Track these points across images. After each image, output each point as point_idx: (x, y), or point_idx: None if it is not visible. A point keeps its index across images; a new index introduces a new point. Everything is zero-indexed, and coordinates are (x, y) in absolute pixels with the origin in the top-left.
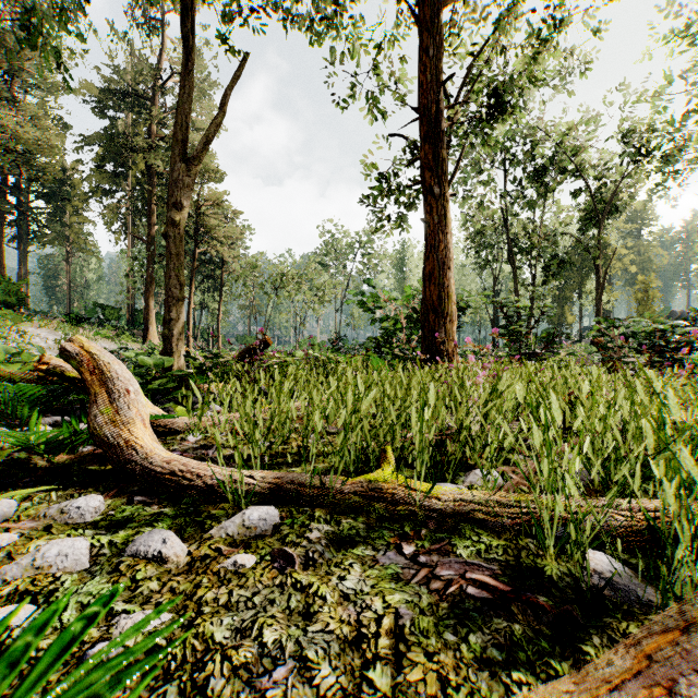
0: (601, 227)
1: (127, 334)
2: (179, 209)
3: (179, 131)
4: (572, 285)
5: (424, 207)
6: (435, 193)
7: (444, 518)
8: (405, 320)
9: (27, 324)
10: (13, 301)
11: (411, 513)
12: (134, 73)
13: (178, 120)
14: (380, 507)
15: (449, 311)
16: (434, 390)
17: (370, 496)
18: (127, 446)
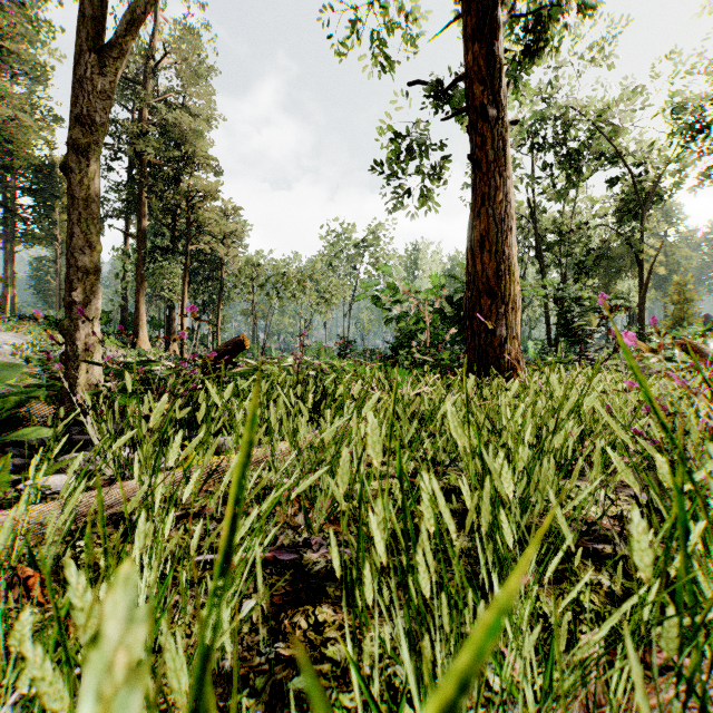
0: (644, 217)
1: (111, 339)
2: (88, 128)
3: (90, 5)
4: (597, 287)
5: (472, 140)
6: (490, 116)
7: None
8: (429, 317)
9: None
10: None
11: None
12: None
13: None
14: None
15: (512, 294)
16: None
17: None
18: None
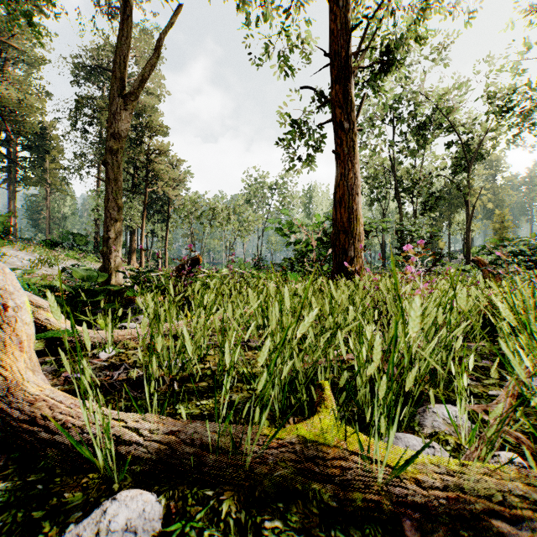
0: (470, 170)
1: (91, 255)
2: (116, 139)
3: (117, 69)
4: (442, 218)
5: (335, 141)
6: (345, 128)
7: (422, 508)
8: (315, 242)
9: (10, 247)
10: (1, 229)
11: (372, 499)
12: (98, 49)
13: (116, 59)
14: (322, 488)
15: (358, 231)
16: (419, 311)
17: (303, 457)
18: (4, 373)
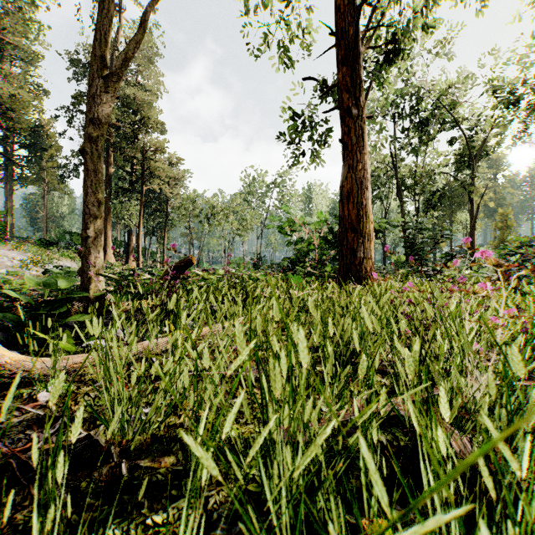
0: (474, 167)
1: None
2: (96, 125)
3: (97, 46)
4: (444, 216)
5: (342, 129)
6: (353, 114)
7: None
8: (317, 241)
9: (2, 247)
10: None
11: None
12: None
13: (96, 36)
14: None
15: (367, 230)
16: None
17: None
18: None
